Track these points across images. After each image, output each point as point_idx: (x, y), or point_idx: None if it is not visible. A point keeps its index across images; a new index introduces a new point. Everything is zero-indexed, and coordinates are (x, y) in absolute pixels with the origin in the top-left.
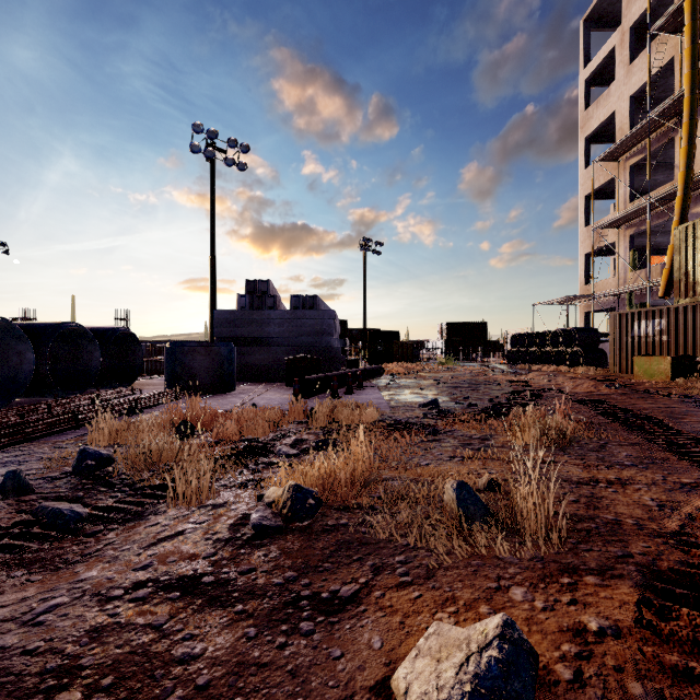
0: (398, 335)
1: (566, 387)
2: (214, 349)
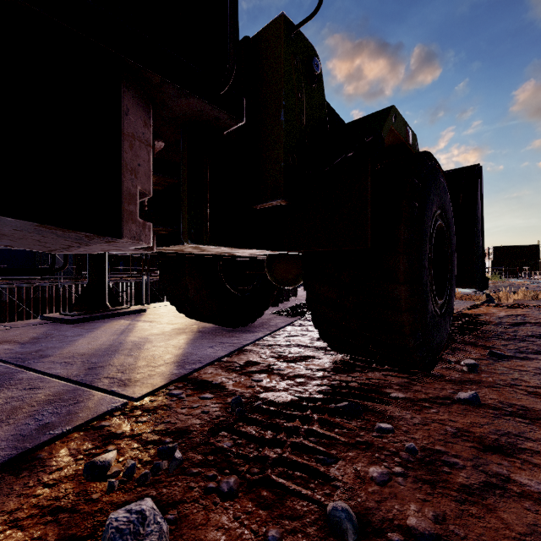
0: None
1: None
2: None
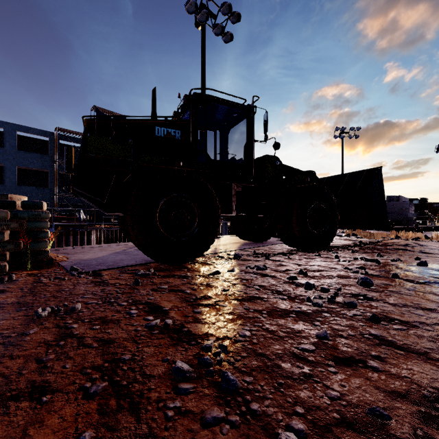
0: None
1: None
2: None
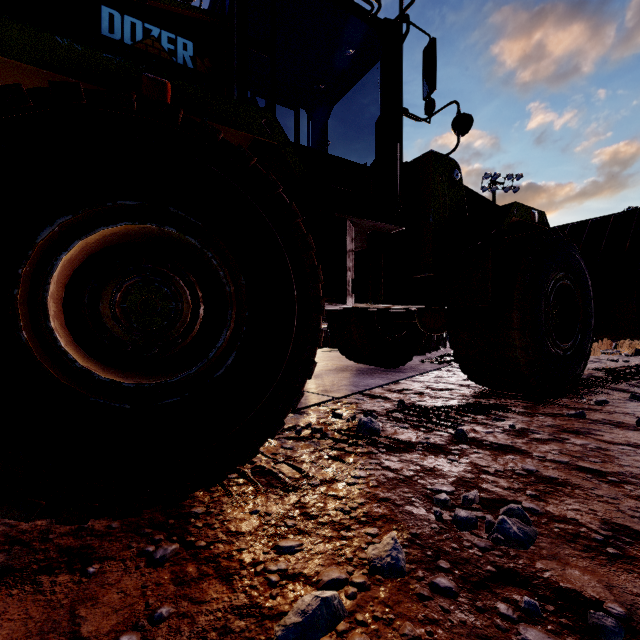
0: None
1: None
2: None
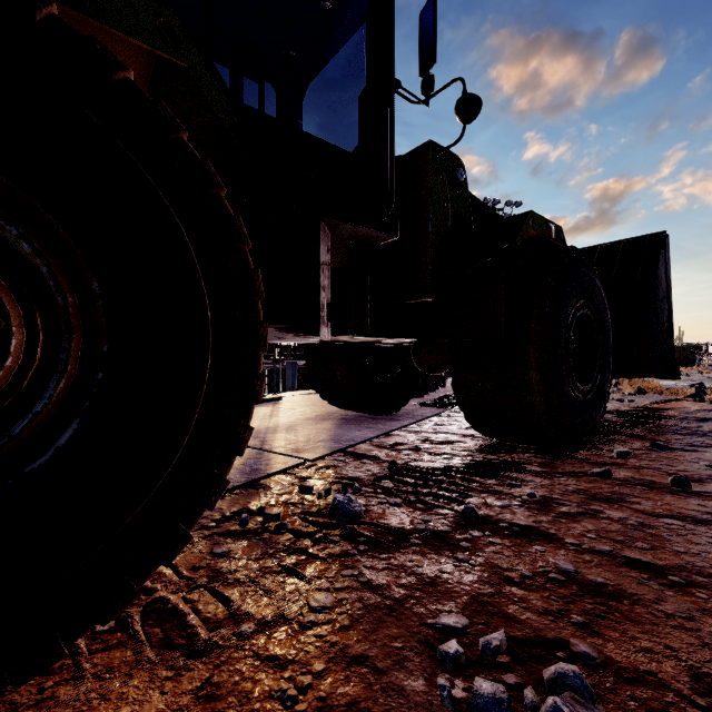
0: None
1: None
2: None
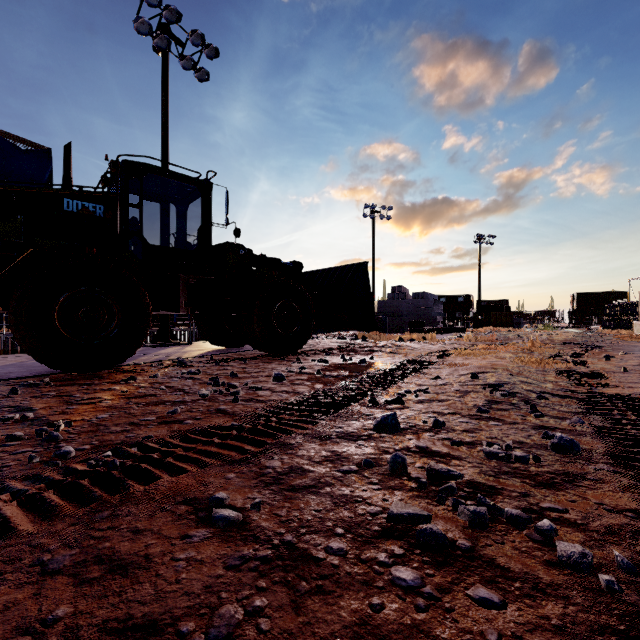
0: (502, 307)
1: (556, 337)
2: (380, 317)
